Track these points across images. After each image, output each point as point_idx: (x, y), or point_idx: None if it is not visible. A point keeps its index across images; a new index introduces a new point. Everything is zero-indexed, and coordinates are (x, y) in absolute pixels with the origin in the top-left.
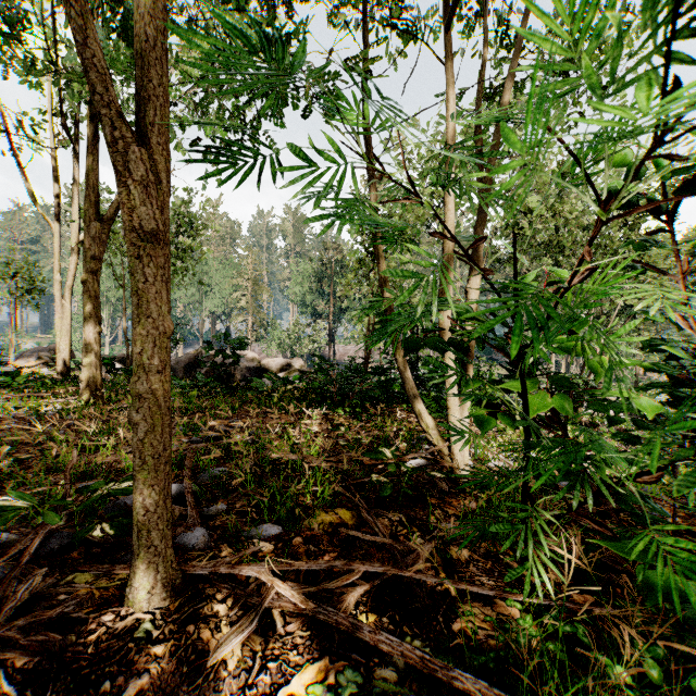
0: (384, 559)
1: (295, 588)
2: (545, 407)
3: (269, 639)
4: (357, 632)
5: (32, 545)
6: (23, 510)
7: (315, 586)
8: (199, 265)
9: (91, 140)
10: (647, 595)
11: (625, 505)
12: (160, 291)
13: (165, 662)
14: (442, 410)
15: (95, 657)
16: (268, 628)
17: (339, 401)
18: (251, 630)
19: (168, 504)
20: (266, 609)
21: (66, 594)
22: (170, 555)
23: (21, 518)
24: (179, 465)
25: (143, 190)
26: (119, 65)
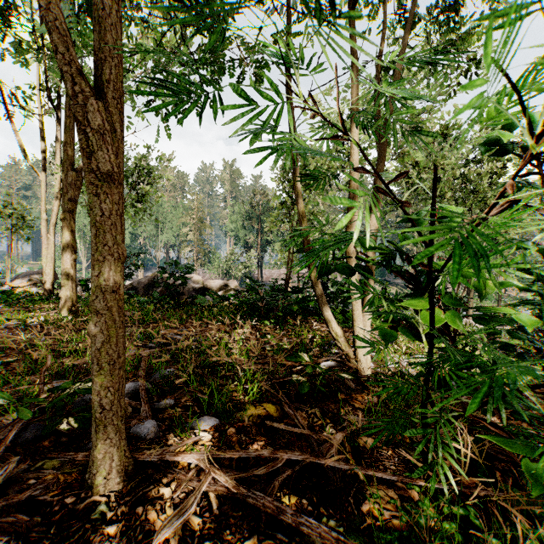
0: (303, 447)
1: (228, 474)
2: (442, 322)
3: (206, 519)
4: (281, 514)
5: (8, 436)
6: (1, 407)
7: (246, 473)
8: (156, 207)
9: (68, 107)
10: (535, 487)
11: (508, 404)
12: (115, 224)
13: (117, 541)
14: (347, 321)
15: (56, 536)
16: (205, 509)
17: (266, 314)
18: (190, 512)
19: (121, 402)
20: (204, 492)
21: (36, 479)
22: (123, 445)
23: (4, 411)
24: (136, 367)
25: (99, 138)
26: (85, 40)
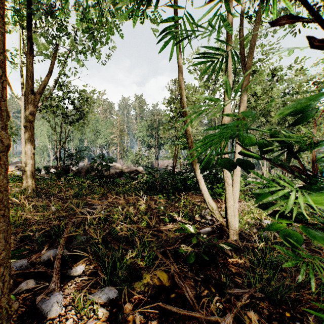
0: None
1: None
2: None
3: None
4: None
5: None
6: None
7: None
8: (94, 123)
9: (29, 52)
10: None
11: None
12: None
13: None
14: (214, 194)
15: None
16: None
17: (160, 190)
18: None
19: (3, 302)
20: None
21: None
22: None
23: None
24: (61, 234)
25: None
26: None
